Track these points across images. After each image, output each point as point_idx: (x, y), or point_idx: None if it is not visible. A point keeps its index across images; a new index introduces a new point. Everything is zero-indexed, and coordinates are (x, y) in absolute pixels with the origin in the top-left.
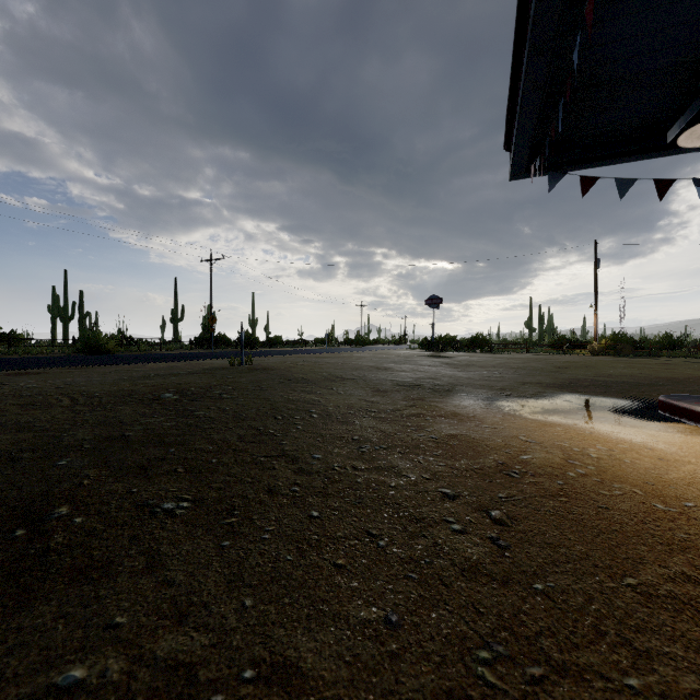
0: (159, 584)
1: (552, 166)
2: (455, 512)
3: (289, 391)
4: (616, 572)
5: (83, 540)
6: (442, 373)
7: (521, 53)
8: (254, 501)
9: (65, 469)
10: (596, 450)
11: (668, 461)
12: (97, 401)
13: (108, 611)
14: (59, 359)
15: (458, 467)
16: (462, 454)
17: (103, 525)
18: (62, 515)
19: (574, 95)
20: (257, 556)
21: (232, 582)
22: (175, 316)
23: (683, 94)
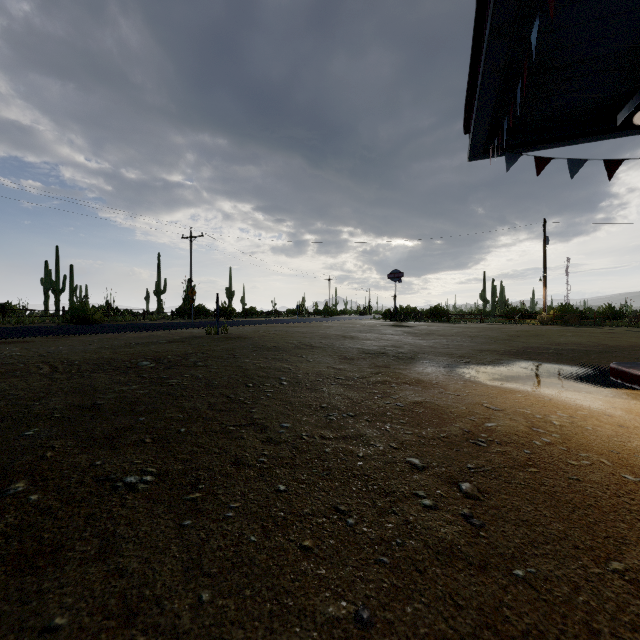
0: (109, 574)
1: (509, 148)
2: (425, 485)
3: (261, 358)
4: (599, 555)
5: (36, 521)
6: (404, 341)
7: (480, 38)
8: (220, 474)
9: (30, 440)
10: (557, 416)
11: (628, 427)
12: (76, 369)
13: (48, 610)
14: (48, 328)
15: (425, 435)
16: (428, 422)
17: (60, 502)
18: (18, 492)
19: (531, 79)
20: (219, 537)
21: (190, 570)
22: (158, 289)
23: (633, 78)
